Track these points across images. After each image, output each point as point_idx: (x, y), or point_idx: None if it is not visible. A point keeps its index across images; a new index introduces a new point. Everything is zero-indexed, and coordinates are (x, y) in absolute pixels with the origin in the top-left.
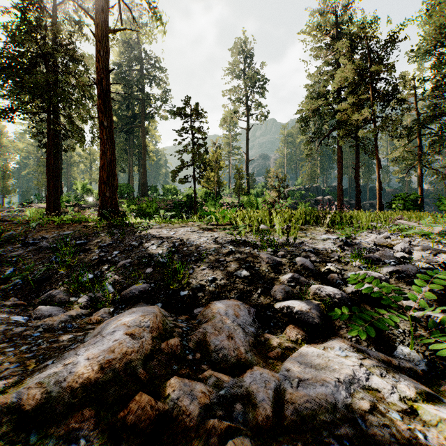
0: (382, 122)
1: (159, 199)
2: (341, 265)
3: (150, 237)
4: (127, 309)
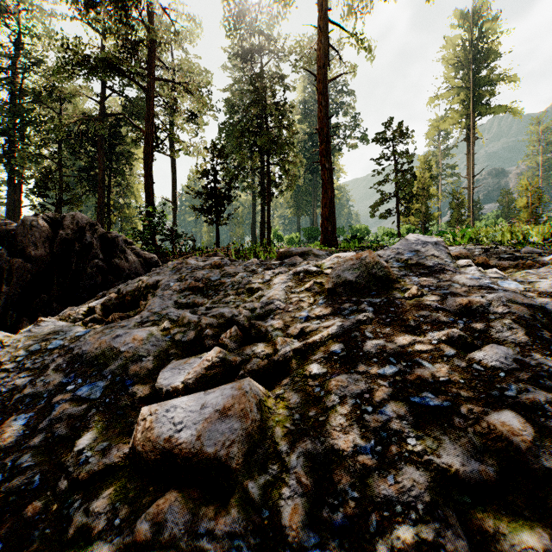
0: None
1: None
2: None
3: None
4: None
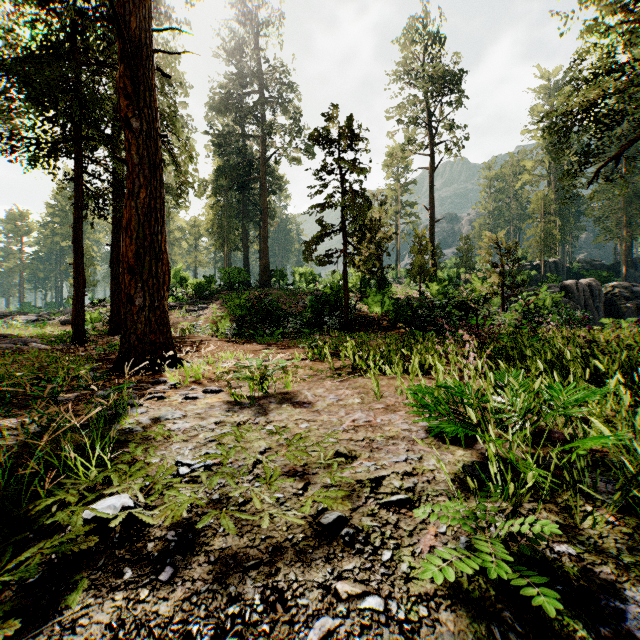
0: None
1: (286, 291)
2: None
3: None
4: None
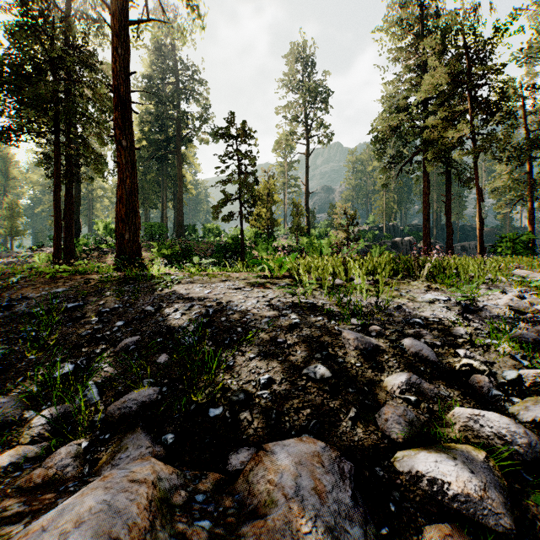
0: (483, 141)
1: (198, 242)
2: (478, 353)
3: (175, 298)
4: (113, 443)
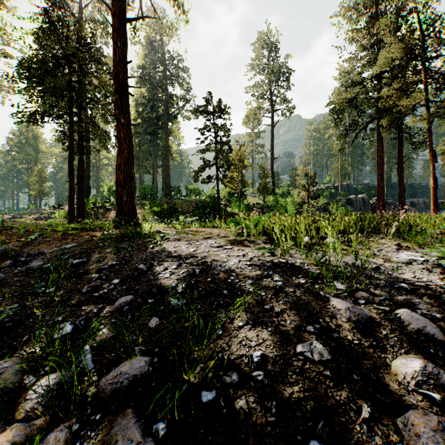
0: (436, 108)
1: (182, 200)
2: None
3: (164, 256)
4: (103, 426)
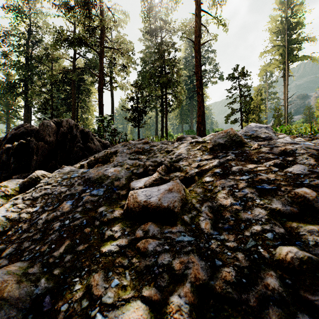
0: None
1: None
2: None
3: None
4: None
